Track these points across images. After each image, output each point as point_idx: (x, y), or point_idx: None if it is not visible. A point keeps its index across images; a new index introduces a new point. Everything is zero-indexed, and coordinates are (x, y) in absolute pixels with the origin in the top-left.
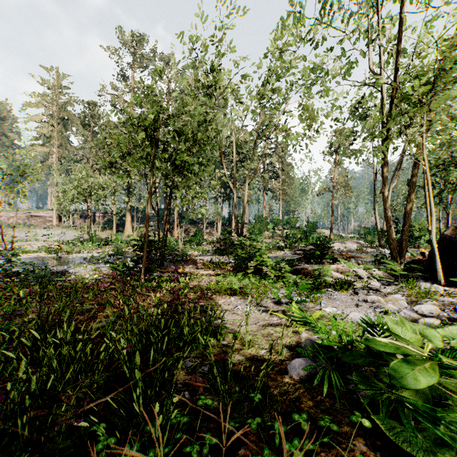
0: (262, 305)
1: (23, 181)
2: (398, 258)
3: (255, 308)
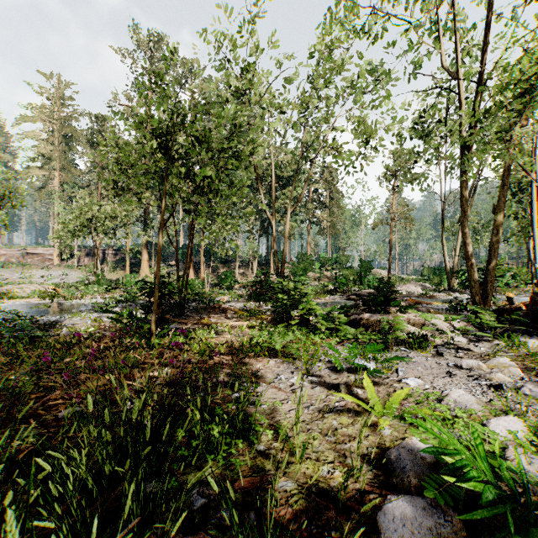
0: (314, 373)
1: (4, 207)
2: (482, 305)
3: (304, 378)
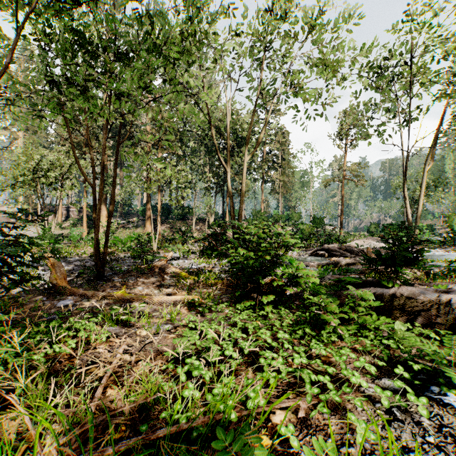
0: None
1: None
2: None
3: None
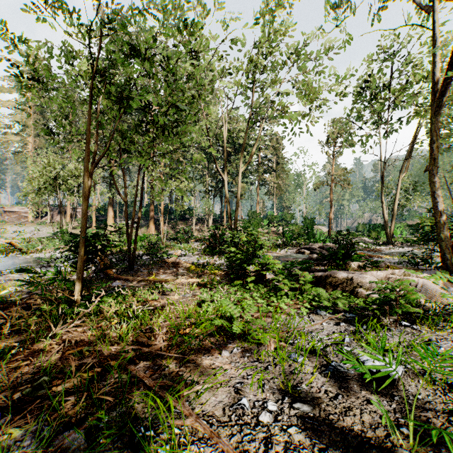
0: (300, 389)
1: None
2: (452, 260)
3: (286, 405)
